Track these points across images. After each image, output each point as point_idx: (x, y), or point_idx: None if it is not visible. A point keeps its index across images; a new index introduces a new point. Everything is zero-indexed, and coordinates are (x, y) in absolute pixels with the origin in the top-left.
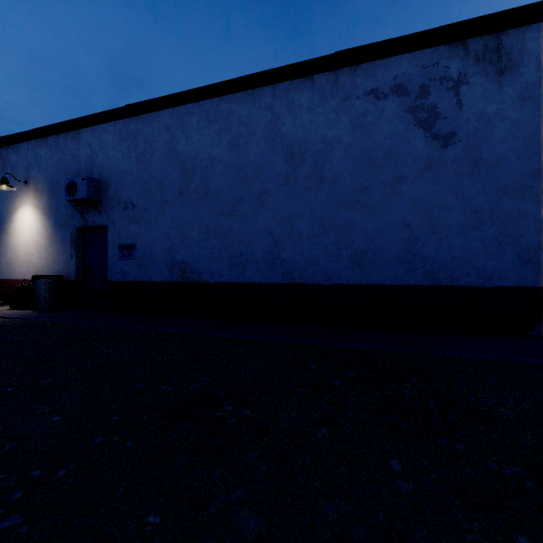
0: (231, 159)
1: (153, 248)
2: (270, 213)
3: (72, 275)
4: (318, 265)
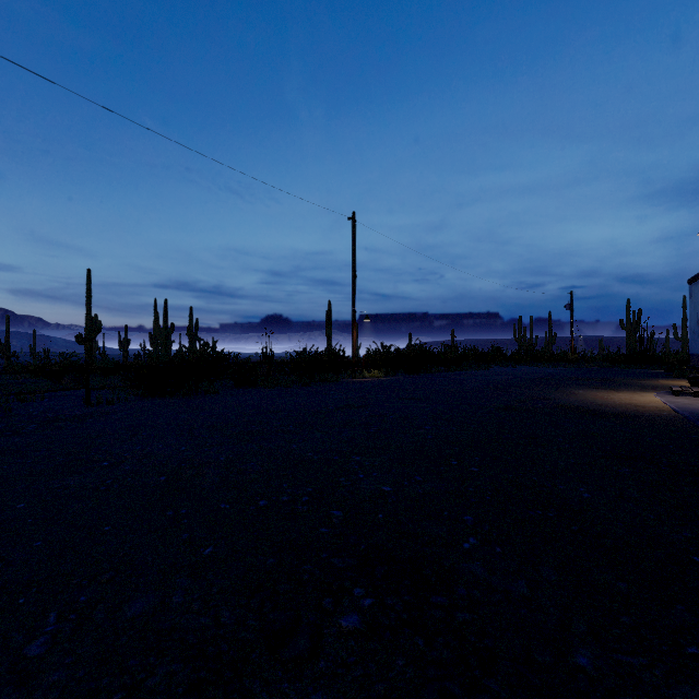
0: None
1: None
2: None
3: None
4: None
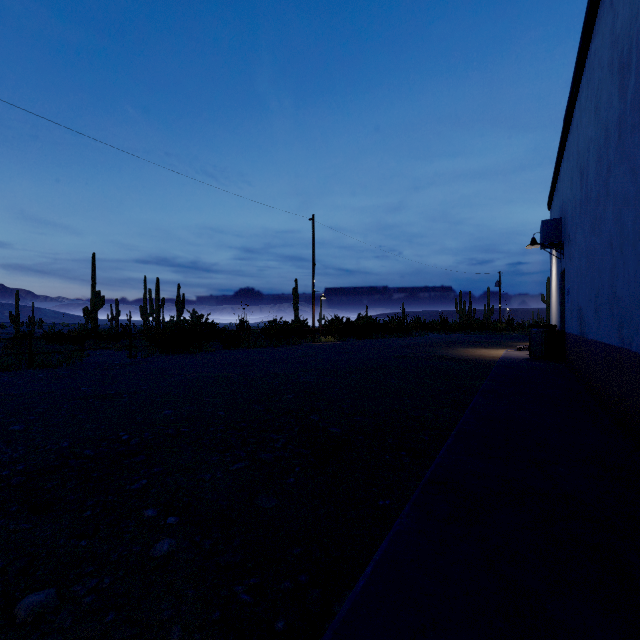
0: (594, 134)
1: (573, 290)
2: (610, 208)
3: (559, 325)
4: (639, 309)
